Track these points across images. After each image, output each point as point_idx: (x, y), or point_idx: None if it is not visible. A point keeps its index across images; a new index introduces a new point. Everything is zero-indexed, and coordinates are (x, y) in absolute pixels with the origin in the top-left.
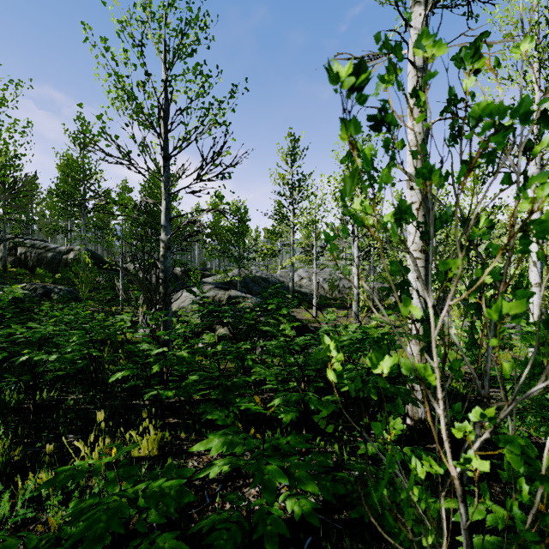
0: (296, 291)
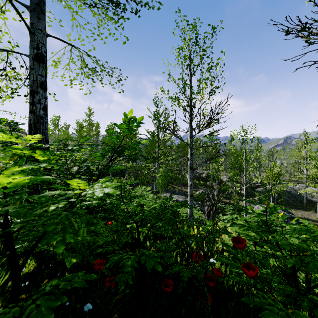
0: (308, 200)
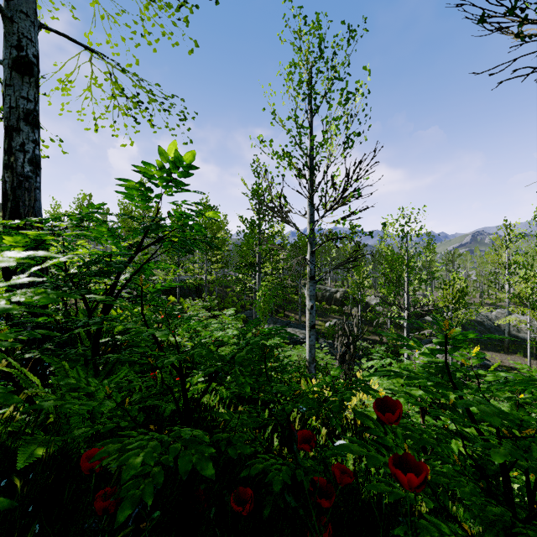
0: (512, 335)
